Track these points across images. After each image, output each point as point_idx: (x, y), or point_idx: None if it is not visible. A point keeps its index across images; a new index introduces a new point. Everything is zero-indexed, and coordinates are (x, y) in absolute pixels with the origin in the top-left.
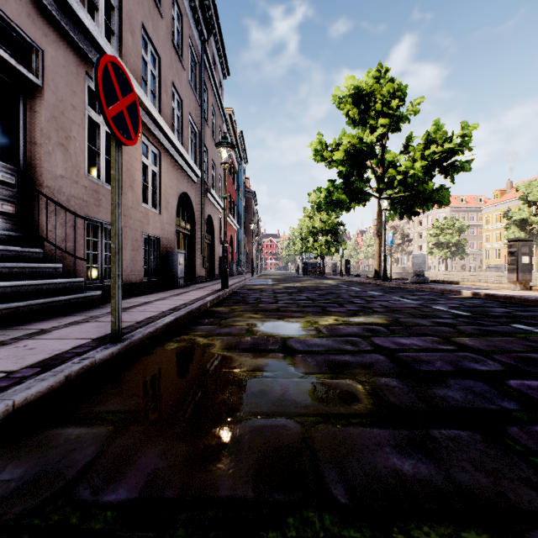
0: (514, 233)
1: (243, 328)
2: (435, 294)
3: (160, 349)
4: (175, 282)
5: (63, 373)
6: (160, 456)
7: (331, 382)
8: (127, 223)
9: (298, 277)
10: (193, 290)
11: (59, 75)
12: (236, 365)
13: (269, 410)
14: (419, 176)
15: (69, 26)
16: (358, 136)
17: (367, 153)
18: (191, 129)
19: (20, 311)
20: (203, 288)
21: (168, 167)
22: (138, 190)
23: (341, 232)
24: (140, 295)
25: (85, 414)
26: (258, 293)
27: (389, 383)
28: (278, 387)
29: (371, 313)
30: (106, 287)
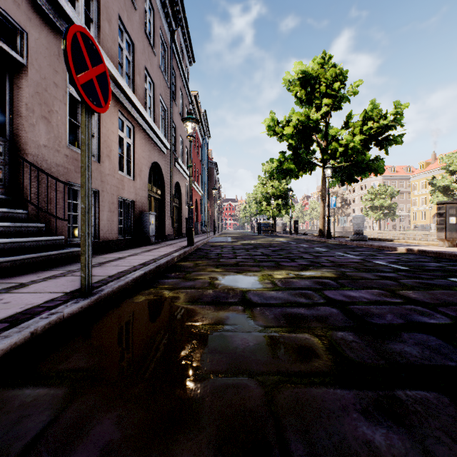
0: (438, 197)
1: (205, 281)
2: (373, 250)
3: (128, 302)
4: (147, 240)
5: (28, 329)
6: (117, 423)
7: (290, 337)
8: (104, 188)
9: (253, 235)
10: (163, 246)
11: (42, 55)
12: (199, 318)
13: (230, 368)
14: (358, 148)
15: (51, 12)
16: (305, 114)
17: (313, 128)
18: (161, 108)
19: (3, 266)
20: (172, 245)
21: (141, 140)
22: (114, 159)
23: (290, 197)
24: (116, 251)
25: (46, 372)
26: (219, 249)
27: (346, 337)
28: (239, 342)
29: (320, 268)
30: None
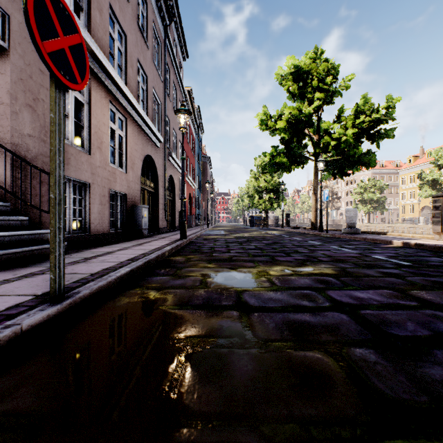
0: (427, 191)
1: (197, 279)
2: (368, 244)
3: (108, 305)
4: (139, 233)
5: None
6: None
7: (297, 356)
8: (95, 180)
9: (246, 228)
10: (155, 240)
11: (26, 40)
12: (187, 328)
13: (225, 408)
14: (350, 142)
15: None
16: (298, 108)
17: (306, 122)
18: (154, 102)
19: None
20: (164, 238)
21: (134, 133)
22: (105, 151)
23: (283, 190)
24: (106, 245)
25: None
26: (212, 243)
27: (367, 357)
28: (235, 364)
29: (318, 263)
30: (74, 238)
